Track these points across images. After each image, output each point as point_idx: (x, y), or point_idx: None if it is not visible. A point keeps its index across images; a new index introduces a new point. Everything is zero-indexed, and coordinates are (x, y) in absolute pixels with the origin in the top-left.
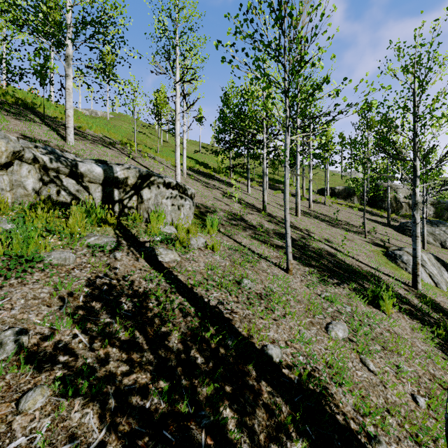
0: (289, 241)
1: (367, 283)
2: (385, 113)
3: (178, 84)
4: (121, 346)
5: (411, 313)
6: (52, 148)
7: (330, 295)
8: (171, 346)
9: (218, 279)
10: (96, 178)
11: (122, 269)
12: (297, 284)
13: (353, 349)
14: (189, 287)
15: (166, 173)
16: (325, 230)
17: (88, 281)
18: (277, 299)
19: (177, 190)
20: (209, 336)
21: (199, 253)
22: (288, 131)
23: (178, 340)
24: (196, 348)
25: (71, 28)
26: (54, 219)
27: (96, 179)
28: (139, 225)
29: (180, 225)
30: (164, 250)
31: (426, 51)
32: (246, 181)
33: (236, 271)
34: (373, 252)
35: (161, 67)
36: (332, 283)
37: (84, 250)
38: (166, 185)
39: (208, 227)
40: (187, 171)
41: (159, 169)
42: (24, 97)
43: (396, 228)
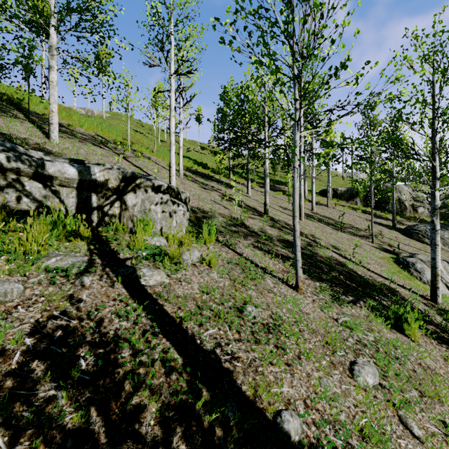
0: (299, 255)
1: (384, 299)
2: (401, 108)
3: (172, 77)
4: (63, 444)
5: (438, 336)
6: (13, 145)
7: (349, 320)
8: (143, 434)
9: (215, 308)
10: (69, 180)
11: (89, 301)
12: (309, 306)
13: (388, 401)
14: (177, 322)
15: (161, 174)
16: (330, 235)
17: (35, 325)
18: (289, 332)
19: (168, 194)
20: (201, 405)
21: (193, 271)
22: (297, 125)
23: (156, 419)
24: (181, 433)
25: (55, 15)
26: (8, 233)
27: (69, 182)
28: (122, 237)
29: (170, 237)
30: (148, 270)
31: (448, 38)
32: (245, 182)
33: (237, 294)
34: (383, 259)
35: (154, 58)
36: (347, 301)
37: (40, 276)
38: (155, 188)
39: (205, 237)
40: (184, 172)
41: (153, 170)
42: (11, 93)
43: (402, 231)
